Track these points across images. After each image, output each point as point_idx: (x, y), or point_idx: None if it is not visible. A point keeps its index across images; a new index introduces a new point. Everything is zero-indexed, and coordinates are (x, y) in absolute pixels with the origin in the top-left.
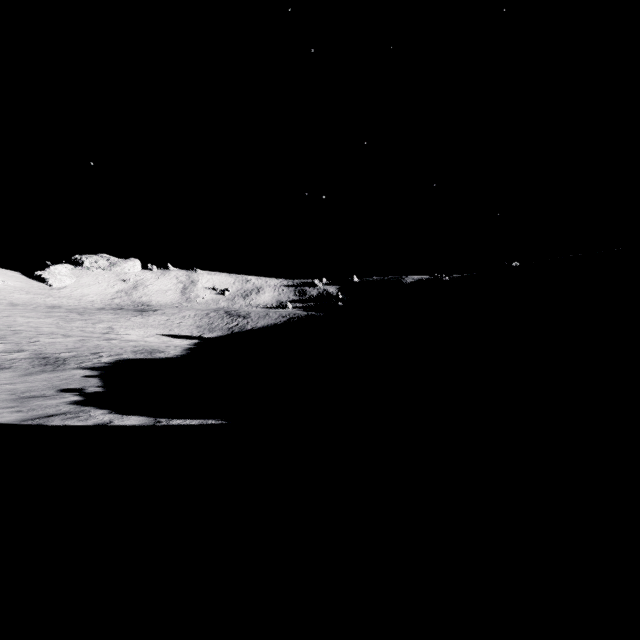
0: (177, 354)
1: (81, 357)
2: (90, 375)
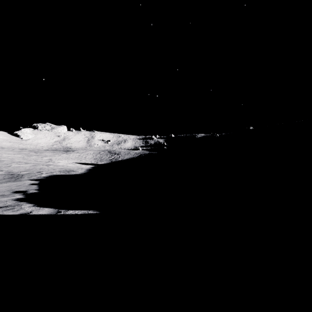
0: (82, 172)
1: (31, 174)
2: (33, 183)
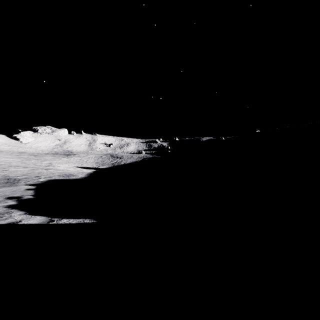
0: (82, 177)
1: (29, 178)
2: (30, 188)
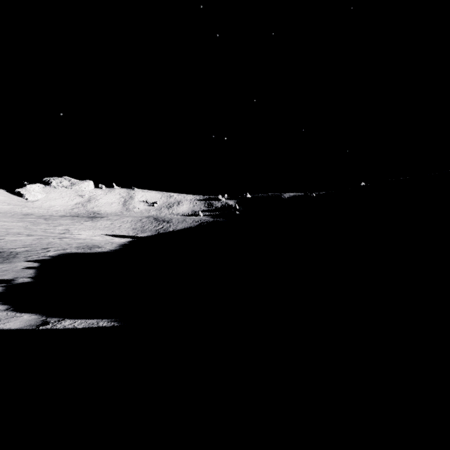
0: (111, 249)
1: (32, 251)
2: (30, 267)
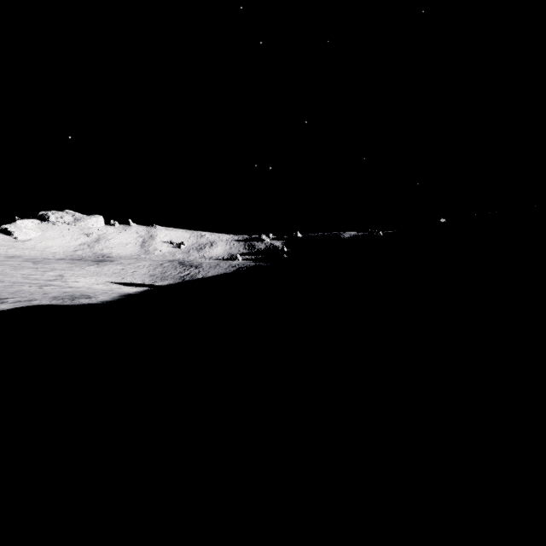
0: (105, 300)
1: None
2: None
